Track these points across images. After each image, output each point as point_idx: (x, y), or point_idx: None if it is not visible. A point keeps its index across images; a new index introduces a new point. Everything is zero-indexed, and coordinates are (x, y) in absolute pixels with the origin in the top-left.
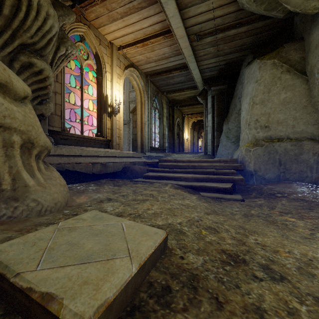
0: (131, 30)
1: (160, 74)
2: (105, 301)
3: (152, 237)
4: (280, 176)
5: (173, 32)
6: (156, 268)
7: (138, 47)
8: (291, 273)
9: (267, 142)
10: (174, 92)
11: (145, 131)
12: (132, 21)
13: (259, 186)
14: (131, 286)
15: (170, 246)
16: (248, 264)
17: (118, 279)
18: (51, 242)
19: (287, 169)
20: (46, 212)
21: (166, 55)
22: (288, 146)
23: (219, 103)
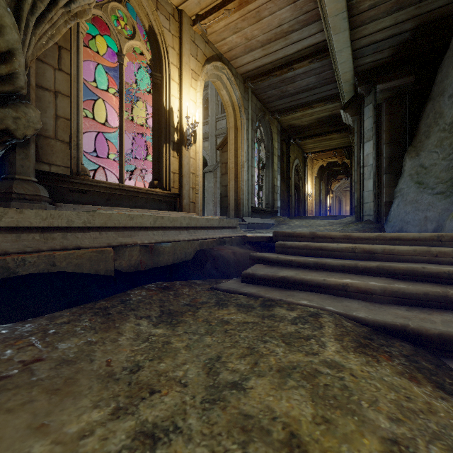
0: None
1: (271, 73)
2: None
3: None
4: None
5: None
6: None
7: (231, 10)
8: None
9: None
10: (293, 111)
11: (243, 180)
12: None
13: None
14: None
15: None
16: None
17: None
18: None
19: None
20: None
21: (284, 26)
22: None
23: (393, 116)
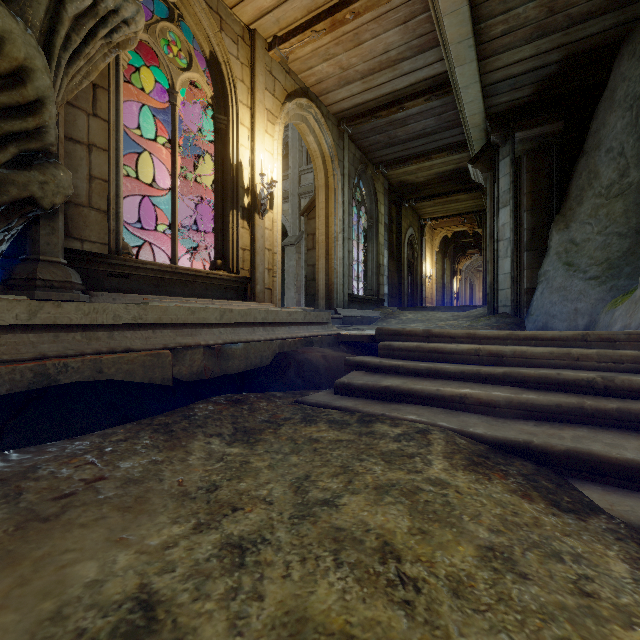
0: None
1: (374, 114)
2: None
3: None
4: None
5: None
6: None
7: (320, 32)
8: None
9: None
10: (404, 164)
11: (337, 257)
12: None
13: None
14: None
15: None
16: None
17: None
18: None
19: None
20: None
21: (391, 53)
22: None
23: (536, 175)
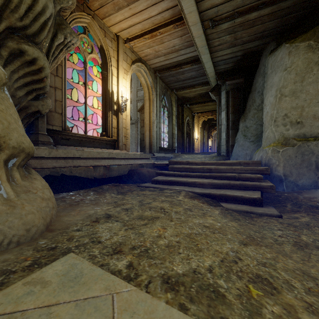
0: (139, 19)
1: (170, 69)
2: None
3: None
4: (317, 182)
5: (185, 19)
6: None
7: (146, 38)
8: None
9: (301, 141)
10: (184, 89)
11: (154, 131)
12: (140, 8)
13: (292, 195)
14: None
15: None
16: None
17: None
18: None
19: None
20: (9, 245)
21: (176, 47)
22: None
23: (235, 99)
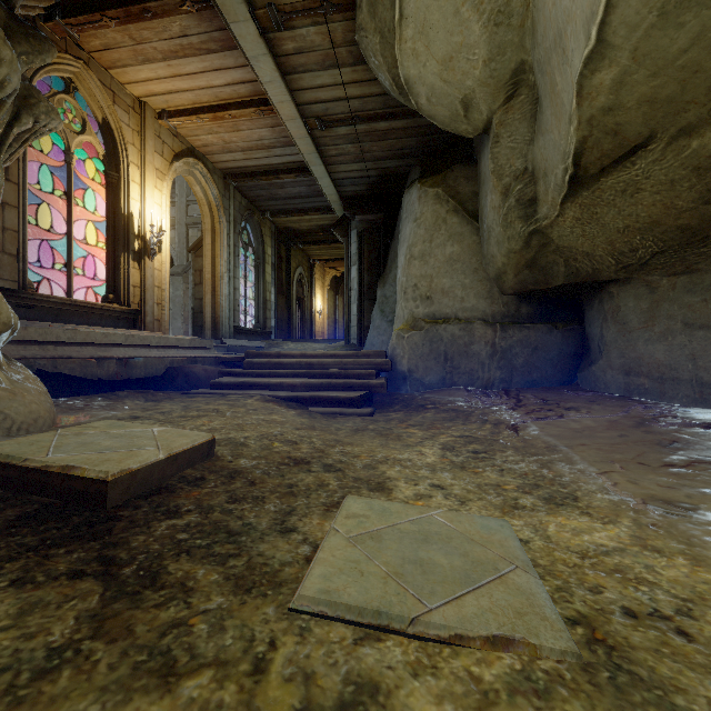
0: (188, 85)
1: (256, 177)
2: (129, 468)
3: (192, 438)
4: (446, 379)
5: (275, 107)
6: (194, 468)
7: (204, 119)
8: (353, 468)
9: (429, 323)
10: (287, 215)
11: (223, 294)
12: (190, 69)
13: (412, 396)
14: (158, 470)
15: (220, 455)
16: (310, 464)
17: (143, 458)
18: (55, 442)
19: (456, 367)
20: (19, 432)
21: (265, 141)
22: (457, 331)
23: (371, 246)
